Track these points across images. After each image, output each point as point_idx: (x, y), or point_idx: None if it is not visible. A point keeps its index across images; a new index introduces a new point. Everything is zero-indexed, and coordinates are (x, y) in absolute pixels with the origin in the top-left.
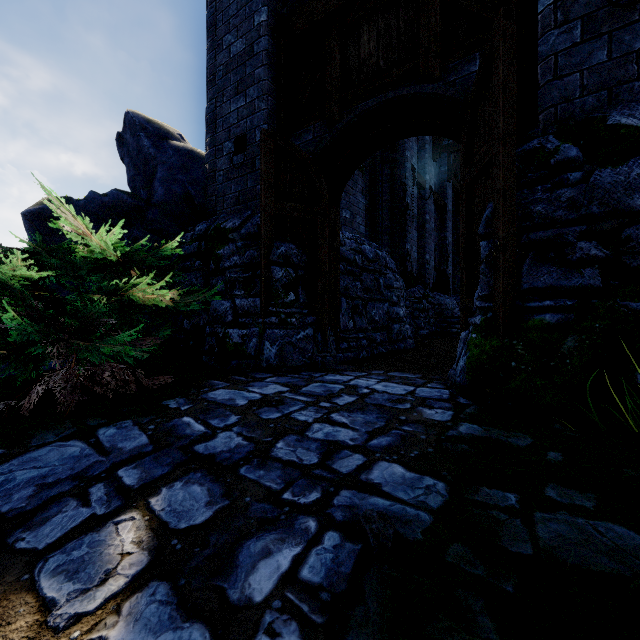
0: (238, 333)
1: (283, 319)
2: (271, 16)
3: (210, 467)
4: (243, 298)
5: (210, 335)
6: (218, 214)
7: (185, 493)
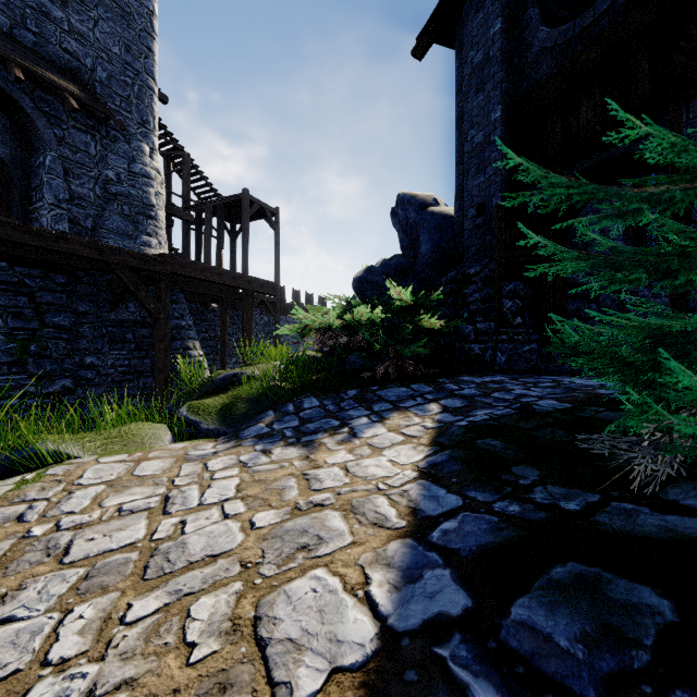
0: (478, 347)
1: (511, 337)
2: (504, 110)
3: (461, 397)
4: (482, 323)
5: (459, 349)
6: (464, 262)
7: (452, 401)
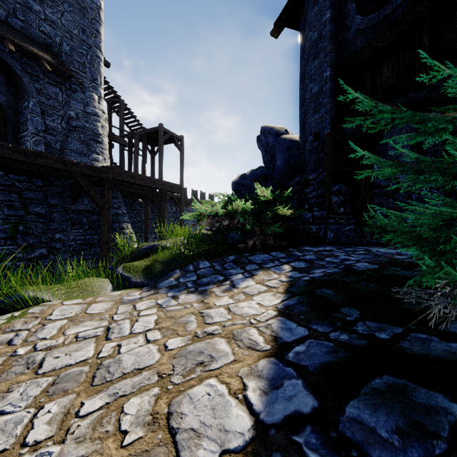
0: (315, 227)
1: (337, 221)
2: (332, 70)
3: (304, 260)
4: (317, 211)
5: (302, 229)
6: (305, 171)
7: (298, 263)
